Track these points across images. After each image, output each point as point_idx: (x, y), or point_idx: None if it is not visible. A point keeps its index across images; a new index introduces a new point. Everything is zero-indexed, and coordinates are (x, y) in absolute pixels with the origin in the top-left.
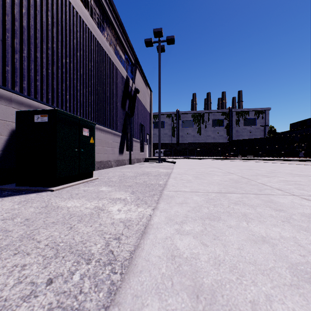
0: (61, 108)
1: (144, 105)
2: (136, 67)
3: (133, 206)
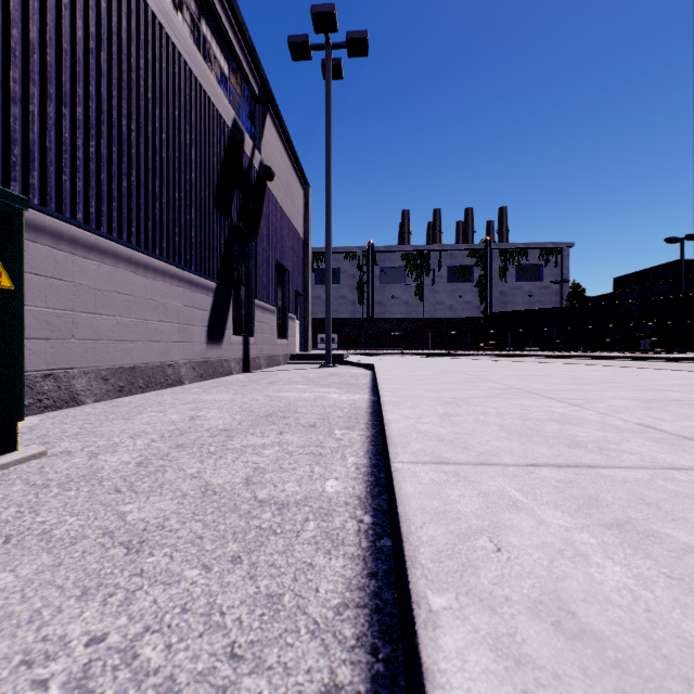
0: None
1: (287, 217)
2: (266, 108)
3: None
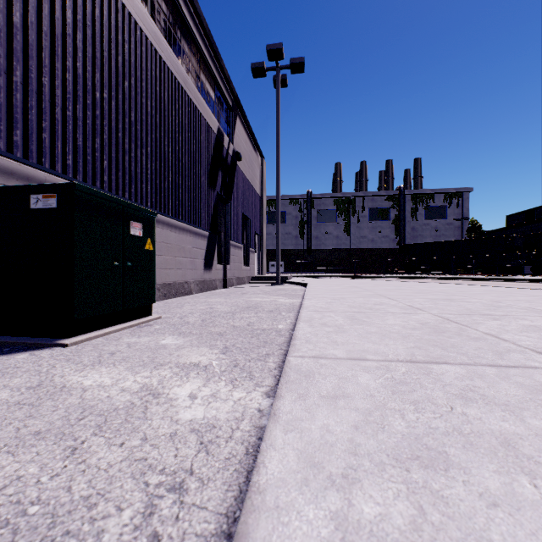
0: (92, 183)
1: (249, 182)
2: (236, 113)
3: (224, 384)
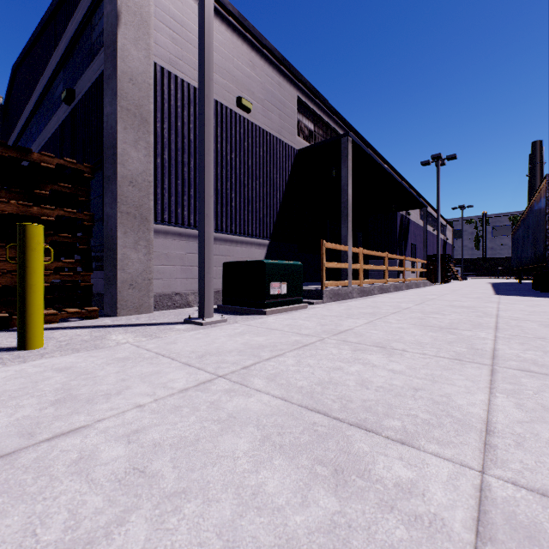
0: None
1: (449, 243)
2: (446, 225)
3: None
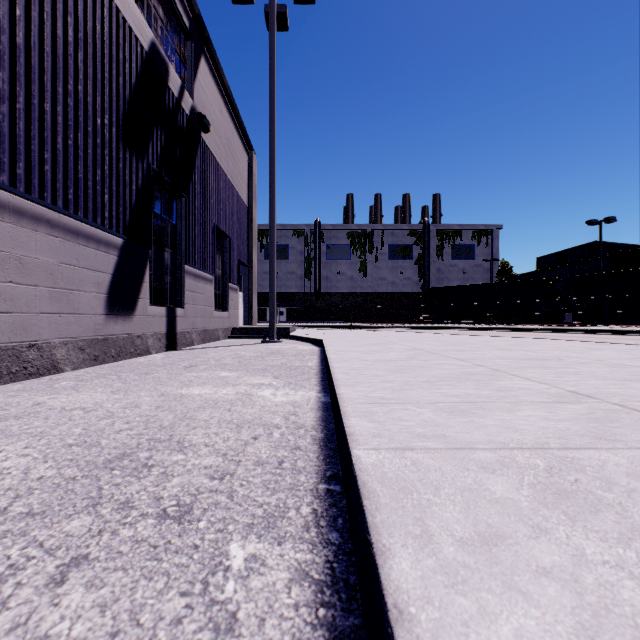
0: None
1: (228, 179)
2: (200, 49)
3: None
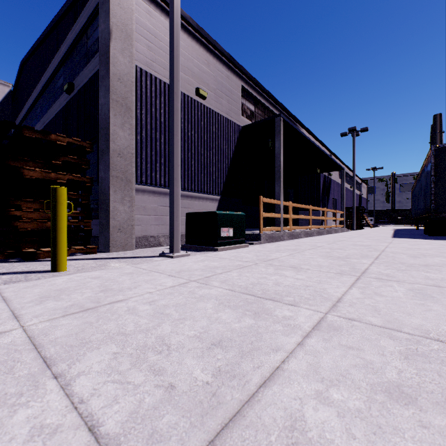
0: None
1: (364, 197)
2: (361, 183)
3: None
